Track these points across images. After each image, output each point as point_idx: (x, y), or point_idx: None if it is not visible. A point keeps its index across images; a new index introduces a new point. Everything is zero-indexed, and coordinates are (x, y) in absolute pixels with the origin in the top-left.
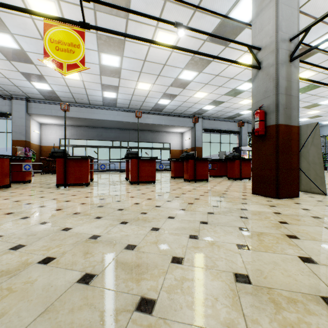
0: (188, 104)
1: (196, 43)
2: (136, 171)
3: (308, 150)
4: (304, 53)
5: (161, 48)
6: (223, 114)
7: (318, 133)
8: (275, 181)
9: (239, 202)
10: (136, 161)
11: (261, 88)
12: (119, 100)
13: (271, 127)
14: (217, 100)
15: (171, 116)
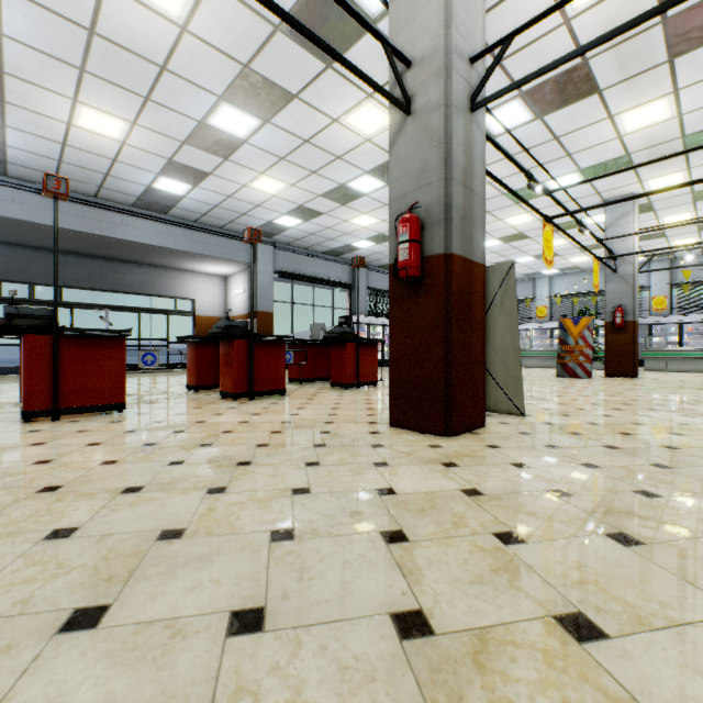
0: (239, 206)
1: (253, 28)
2: (45, 377)
3: (495, 321)
4: (500, 93)
5: (147, 4)
6: (319, 241)
7: (512, 286)
8: (444, 393)
9: (368, 462)
10: (45, 343)
11: (413, 162)
12: (16, 154)
13: (436, 261)
14: (306, 206)
15: (197, 231)
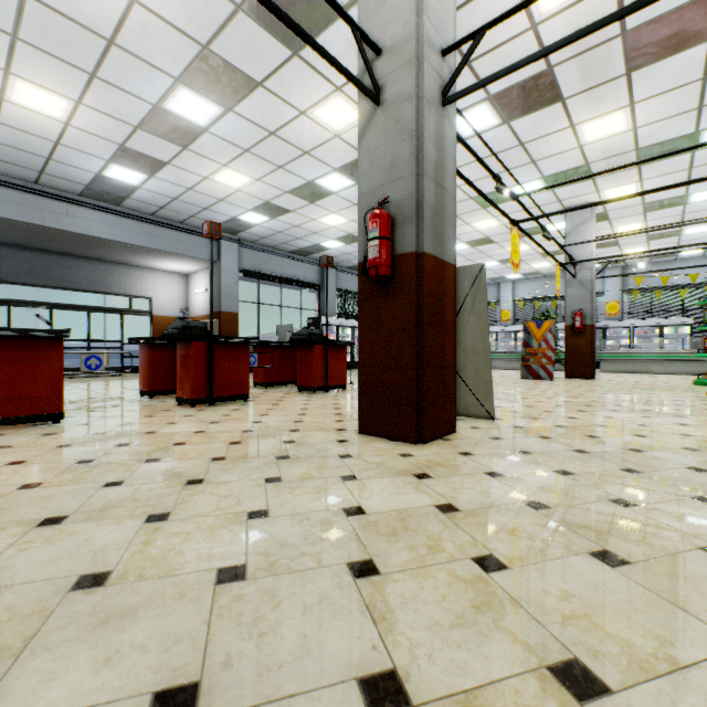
0: (200, 199)
1: (213, 5)
2: None
3: (466, 324)
4: (472, 88)
5: None
6: (287, 240)
7: (483, 287)
8: (416, 398)
9: (335, 475)
10: None
11: (383, 155)
12: None
13: (407, 260)
14: (273, 202)
15: (154, 224)
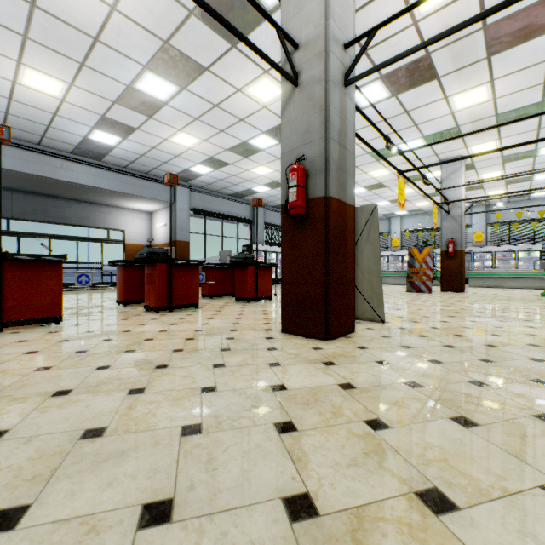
0: (161, 155)
1: (172, 11)
2: None
3: (362, 250)
4: (367, 73)
5: None
6: (226, 186)
7: (376, 222)
8: (324, 306)
9: (264, 363)
10: None
11: (300, 124)
12: None
13: (318, 202)
14: (216, 157)
15: (126, 175)
